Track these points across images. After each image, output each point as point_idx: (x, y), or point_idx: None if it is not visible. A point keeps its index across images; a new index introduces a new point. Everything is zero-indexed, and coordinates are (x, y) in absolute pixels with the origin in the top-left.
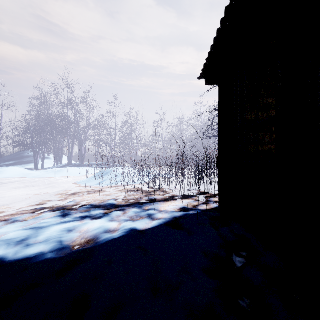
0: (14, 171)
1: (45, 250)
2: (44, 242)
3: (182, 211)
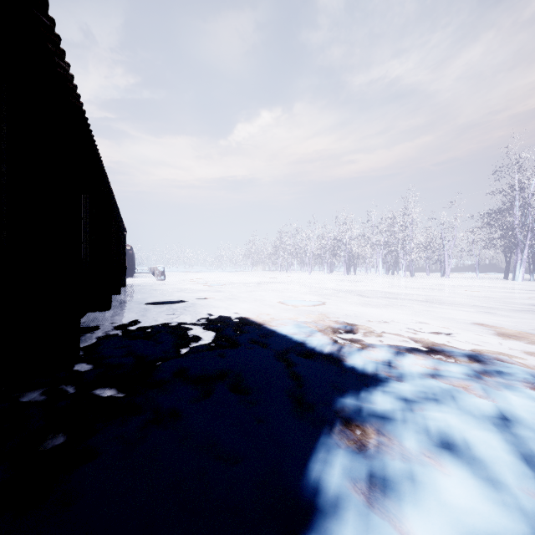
0: None
1: (374, 405)
2: (404, 409)
3: None
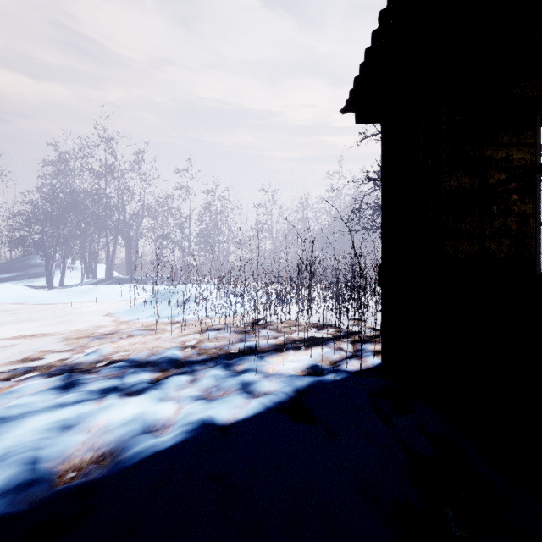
0: (5, 292)
1: None
2: None
3: (310, 376)
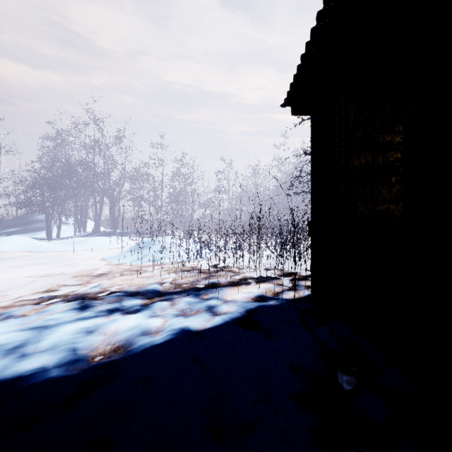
0: (17, 242)
1: (48, 363)
2: (48, 350)
3: (258, 302)
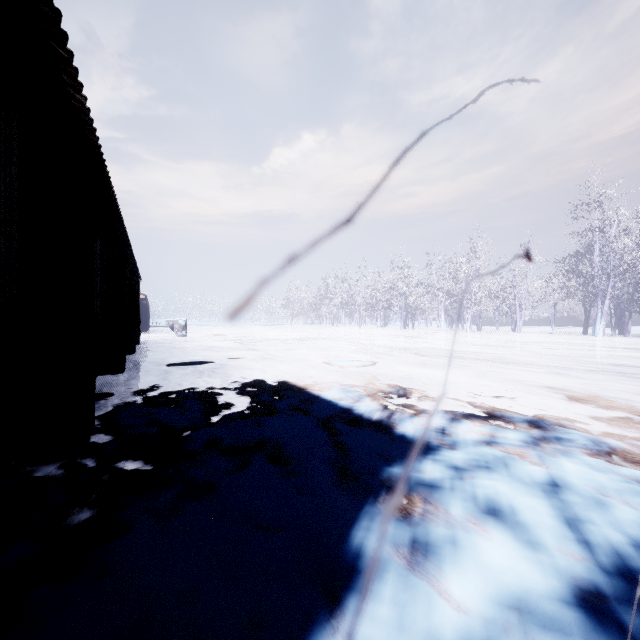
0: None
1: (423, 474)
2: (454, 477)
3: None
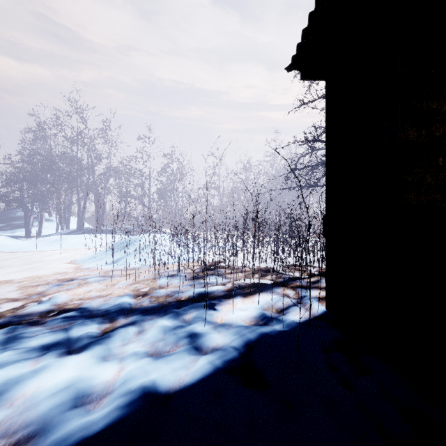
0: None
1: None
2: None
3: (259, 327)
